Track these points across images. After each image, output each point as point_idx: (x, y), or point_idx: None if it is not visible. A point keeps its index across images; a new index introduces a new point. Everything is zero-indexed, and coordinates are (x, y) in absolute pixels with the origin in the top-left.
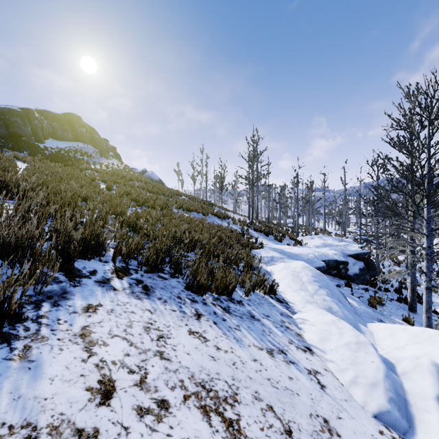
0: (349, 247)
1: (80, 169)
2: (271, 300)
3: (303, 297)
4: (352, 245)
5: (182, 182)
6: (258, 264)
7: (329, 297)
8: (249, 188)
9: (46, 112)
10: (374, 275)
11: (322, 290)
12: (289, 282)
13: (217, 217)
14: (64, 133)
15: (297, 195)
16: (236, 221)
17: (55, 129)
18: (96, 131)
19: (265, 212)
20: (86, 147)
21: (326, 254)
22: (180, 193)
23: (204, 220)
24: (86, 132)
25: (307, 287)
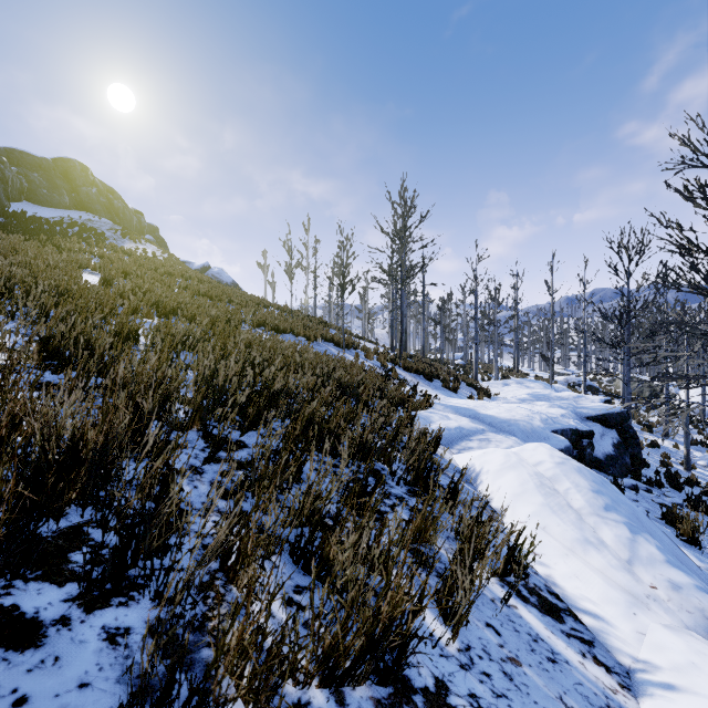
0: (583, 401)
1: (64, 249)
2: (525, 612)
3: (604, 575)
4: (588, 398)
5: (273, 287)
6: (435, 450)
7: (680, 570)
8: (392, 295)
9: (18, 153)
10: (635, 455)
11: (644, 542)
12: (538, 513)
13: (333, 344)
14: (54, 193)
15: (475, 309)
16: (370, 353)
17: (36, 185)
18: (118, 195)
19: (414, 342)
20: (97, 221)
21: (553, 418)
22: (265, 303)
23: (305, 348)
24: (99, 195)
25: (597, 530)
